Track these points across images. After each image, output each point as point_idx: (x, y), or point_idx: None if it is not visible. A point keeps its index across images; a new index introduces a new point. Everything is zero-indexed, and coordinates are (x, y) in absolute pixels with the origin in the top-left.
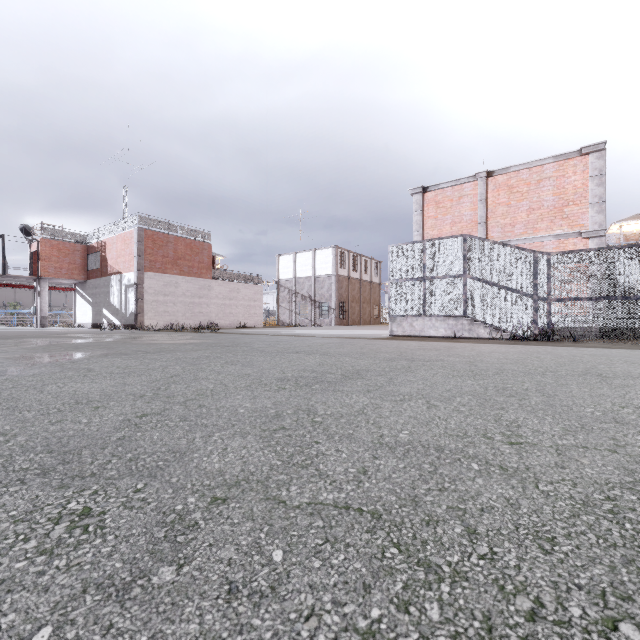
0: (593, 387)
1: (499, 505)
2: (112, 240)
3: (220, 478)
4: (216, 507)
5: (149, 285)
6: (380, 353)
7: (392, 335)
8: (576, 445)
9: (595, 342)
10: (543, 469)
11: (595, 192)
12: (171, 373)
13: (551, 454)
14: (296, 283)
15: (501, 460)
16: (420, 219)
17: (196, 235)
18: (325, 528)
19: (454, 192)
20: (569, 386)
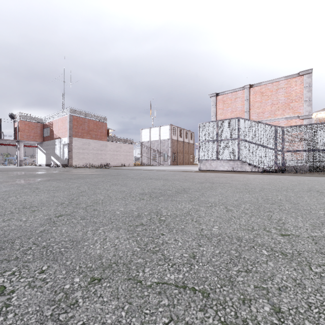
0: (317, 198)
1: (290, 285)
2: (56, 121)
3: (99, 261)
4: (93, 286)
5: (75, 144)
6: (195, 179)
7: (200, 170)
8: (324, 236)
9: (307, 173)
10: (310, 254)
11: (306, 95)
12: (81, 190)
13: (310, 243)
14: (150, 143)
15: (280, 247)
16: (215, 110)
17: (99, 118)
18: (169, 306)
19: (232, 95)
20: (304, 198)
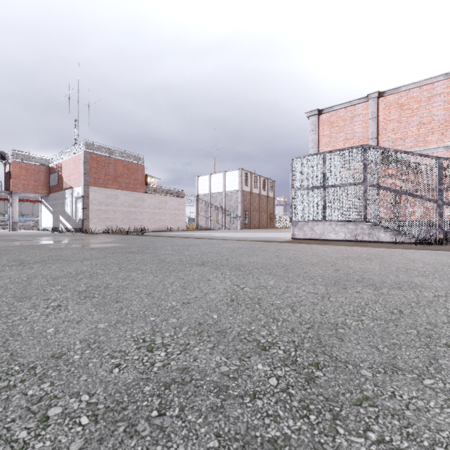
0: None
1: None
2: (66, 162)
3: None
4: None
5: (93, 197)
6: (307, 266)
7: (294, 238)
8: None
9: None
10: None
11: None
12: None
13: None
14: (211, 197)
15: None
16: (316, 137)
17: (132, 158)
18: None
19: (347, 112)
20: None
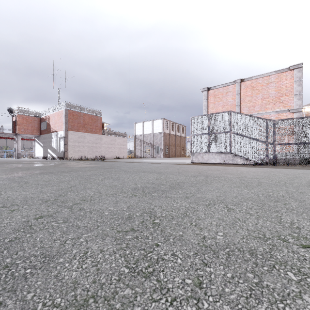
0: None
1: None
2: (52, 115)
3: (71, 293)
4: None
5: (71, 137)
6: (188, 172)
7: (192, 162)
8: None
9: (299, 166)
10: None
11: (297, 89)
12: (71, 184)
13: None
14: (144, 136)
15: (309, 267)
16: (206, 104)
17: (94, 113)
18: None
19: (223, 90)
20: (307, 194)
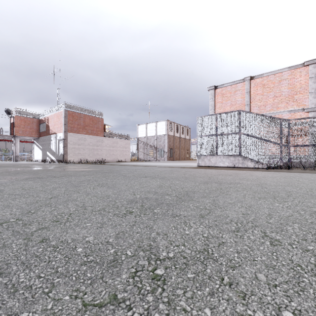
0: None
1: None
2: (51, 116)
3: None
4: None
5: (70, 139)
6: (196, 177)
7: (198, 166)
8: None
9: None
10: None
11: (312, 86)
12: (53, 194)
13: None
14: (147, 139)
15: None
16: (213, 103)
17: (95, 114)
18: None
19: (232, 88)
20: None
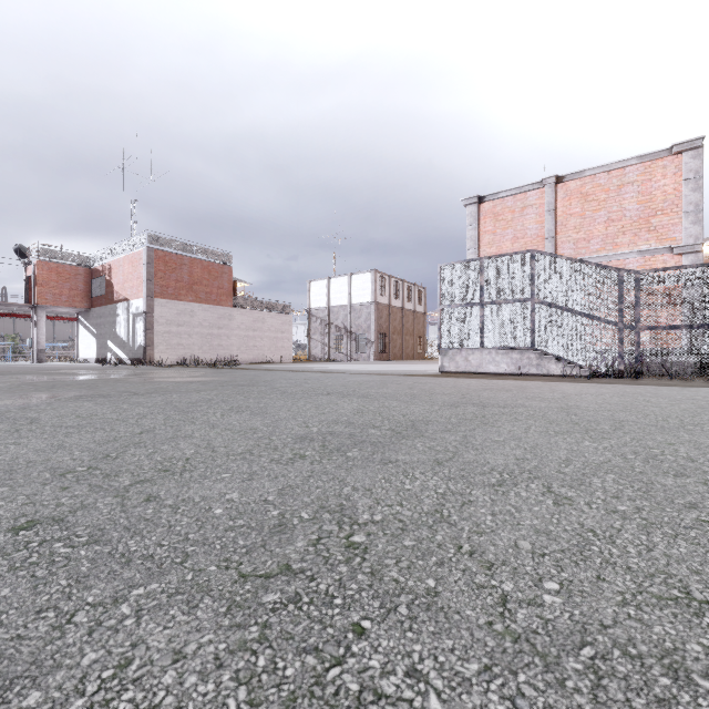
0: None
1: None
2: (118, 262)
3: None
4: None
5: (160, 314)
6: (436, 395)
7: (443, 371)
8: None
9: (697, 380)
10: None
11: (690, 198)
12: (144, 426)
13: None
14: (330, 312)
15: None
16: (475, 234)
17: (215, 257)
18: None
19: (516, 202)
20: None
